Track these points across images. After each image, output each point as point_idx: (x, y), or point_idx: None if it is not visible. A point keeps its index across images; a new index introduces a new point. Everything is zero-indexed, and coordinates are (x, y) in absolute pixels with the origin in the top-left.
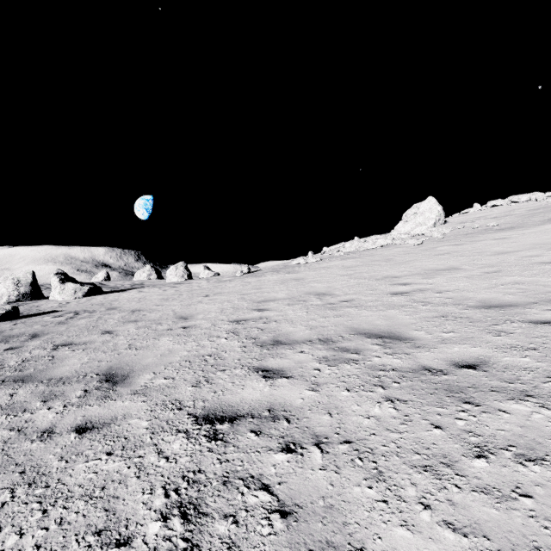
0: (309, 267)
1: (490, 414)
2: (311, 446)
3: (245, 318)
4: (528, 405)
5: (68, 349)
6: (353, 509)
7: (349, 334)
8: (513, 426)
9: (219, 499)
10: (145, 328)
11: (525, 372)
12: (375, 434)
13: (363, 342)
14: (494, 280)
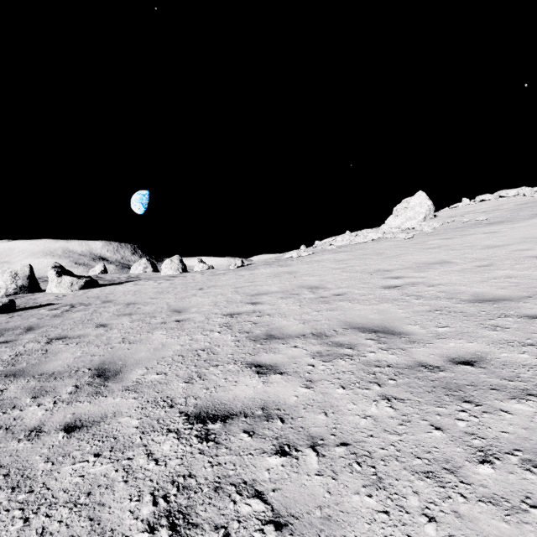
0: (301, 260)
1: (492, 415)
2: (306, 448)
3: (239, 311)
4: (530, 404)
5: (62, 342)
6: (352, 520)
7: (343, 328)
8: (517, 428)
9: (209, 508)
10: (139, 321)
11: (525, 369)
12: (373, 435)
13: (357, 336)
14: (486, 273)
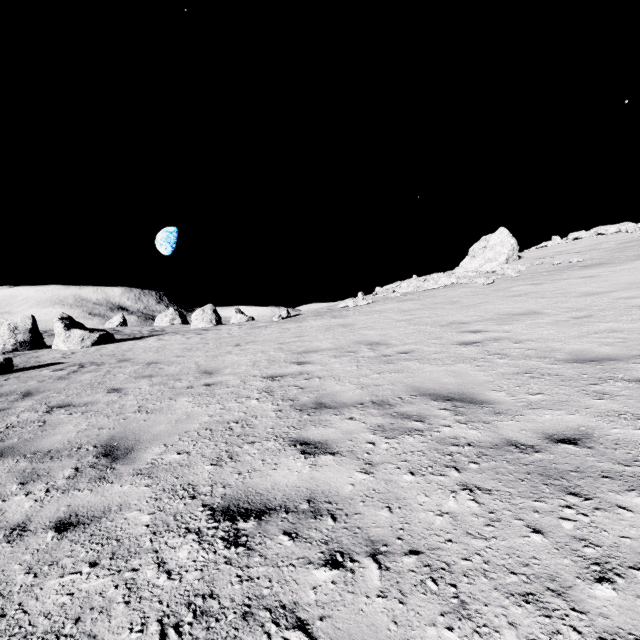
0: (359, 310)
1: (606, 512)
2: (364, 558)
3: (282, 373)
4: None
5: (64, 411)
6: None
7: (411, 395)
8: None
9: None
10: (160, 385)
11: None
12: (452, 540)
13: (428, 406)
14: (585, 327)
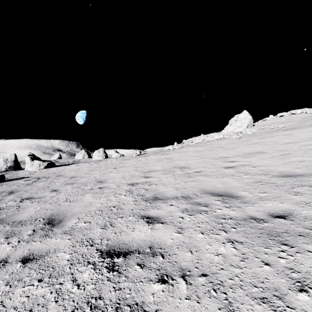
0: (175, 151)
1: (302, 254)
2: (178, 278)
3: (137, 182)
4: None
5: (29, 201)
6: None
7: (201, 193)
8: None
9: None
10: (77, 188)
11: None
12: (223, 269)
13: (210, 198)
14: (287, 159)
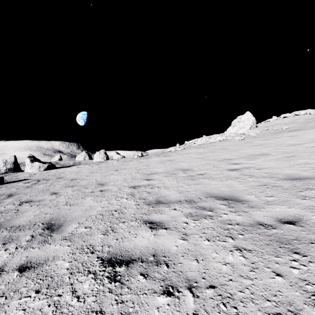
0: (177, 153)
1: None
2: (185, 290)
3: (139, 185)
4: None
5: (28, 204)
6: None
7: (205, 197)
8: None
9: None
10: (77, 191)
11: None
12: (232, 280)
13: (214, 202)
14: (292, 161)
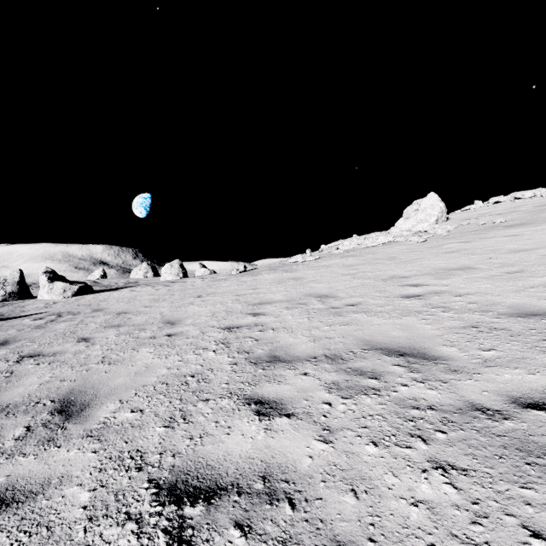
0: (308, 265)
1: None
2: None
3: (238, 324)
4: None
5: (33, 361)
6: None
7: (362, 349)
8: None
9: None
10: (126, 335)
11: None
12: (435, 545)
13: (381, 361)
14: (520, 281)
